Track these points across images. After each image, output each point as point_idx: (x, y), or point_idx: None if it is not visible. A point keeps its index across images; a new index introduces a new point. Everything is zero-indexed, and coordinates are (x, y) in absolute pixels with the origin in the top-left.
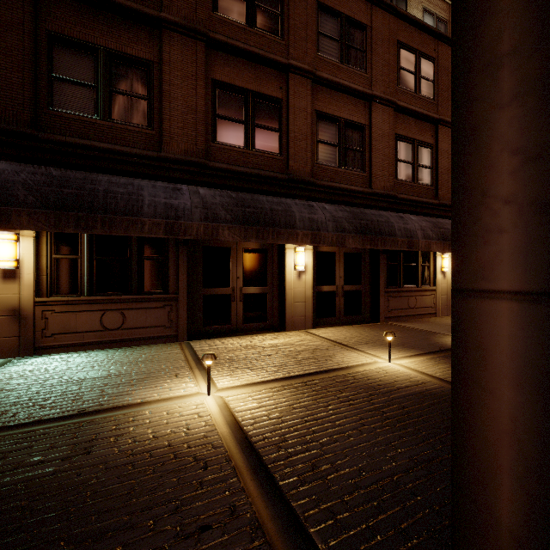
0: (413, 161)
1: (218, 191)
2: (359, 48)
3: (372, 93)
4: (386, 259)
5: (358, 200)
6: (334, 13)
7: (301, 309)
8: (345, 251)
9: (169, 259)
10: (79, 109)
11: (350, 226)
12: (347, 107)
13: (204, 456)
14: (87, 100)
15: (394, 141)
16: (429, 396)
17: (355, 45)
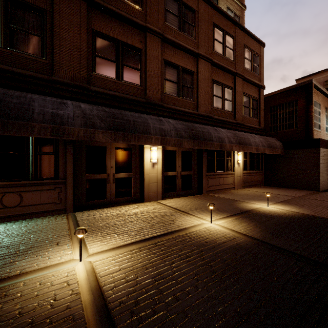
0: (222, 97)
1: (95, 106)
2: (191, 23)
3: (198, 52)
4: (206, 155)
5: (190, 118)
6: None
7: (154, 187)
8: (182, 150)
9: (59, 154)
10: None
11: (185, 134)
12: (183, 59)
13: None
14: None
15: (211, 83)
16: (239, 249)
17: (188, 21)
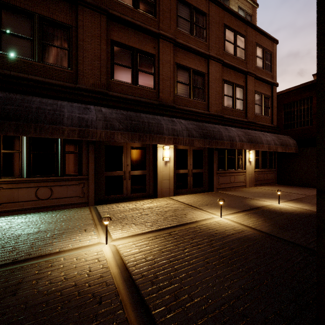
0: (233, 96)
1: (114, 110)
2: (202, 26)
3: (209, 54)
4: (217, 153)
5: (201, 118)
6: (187, 4)
7: (167, 184)
8: (193, 148)
9: (83, 153)
10: (20, 54)
11: (196, 133)
12: (194, 62)
13: (99, 293)
14: (26, 48)
15: (222, 83)
16: (247, 240)
17: (199, 24)
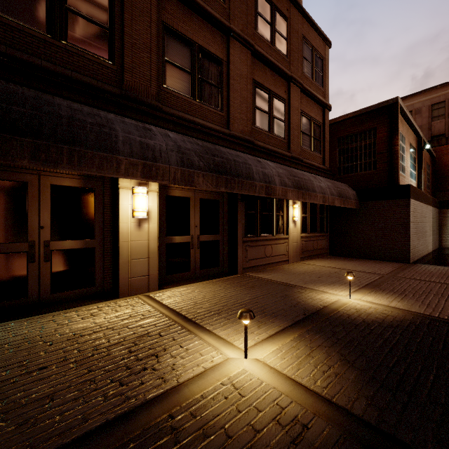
0: (269, 112)
1: None
2: None
3: (230, 26)
4: (244, 207)
5: (215, 139)
6: None
7: (142, 267)
8: (201, 197)
9: None
10: None
11: (200, 161)
12: (203, 33)
13: None
14: None
15: (252, 86)
16: None
17: None
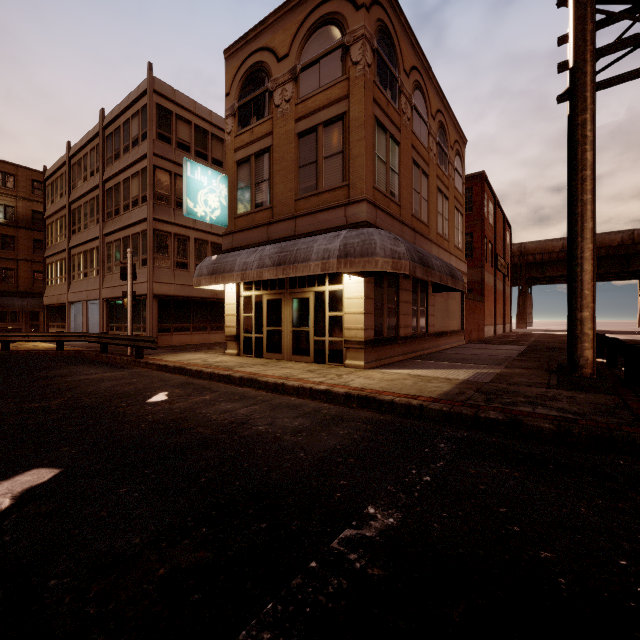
0: None
1: (35, 300)
2: None
3: None
4: None
5: None
6: None
7: None
8: None
9: (20, 315)
10: None
11: None
12: None
13: None
14: None
15: None
16: None
17: None
